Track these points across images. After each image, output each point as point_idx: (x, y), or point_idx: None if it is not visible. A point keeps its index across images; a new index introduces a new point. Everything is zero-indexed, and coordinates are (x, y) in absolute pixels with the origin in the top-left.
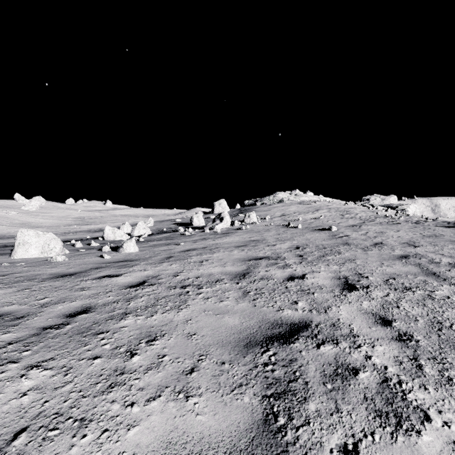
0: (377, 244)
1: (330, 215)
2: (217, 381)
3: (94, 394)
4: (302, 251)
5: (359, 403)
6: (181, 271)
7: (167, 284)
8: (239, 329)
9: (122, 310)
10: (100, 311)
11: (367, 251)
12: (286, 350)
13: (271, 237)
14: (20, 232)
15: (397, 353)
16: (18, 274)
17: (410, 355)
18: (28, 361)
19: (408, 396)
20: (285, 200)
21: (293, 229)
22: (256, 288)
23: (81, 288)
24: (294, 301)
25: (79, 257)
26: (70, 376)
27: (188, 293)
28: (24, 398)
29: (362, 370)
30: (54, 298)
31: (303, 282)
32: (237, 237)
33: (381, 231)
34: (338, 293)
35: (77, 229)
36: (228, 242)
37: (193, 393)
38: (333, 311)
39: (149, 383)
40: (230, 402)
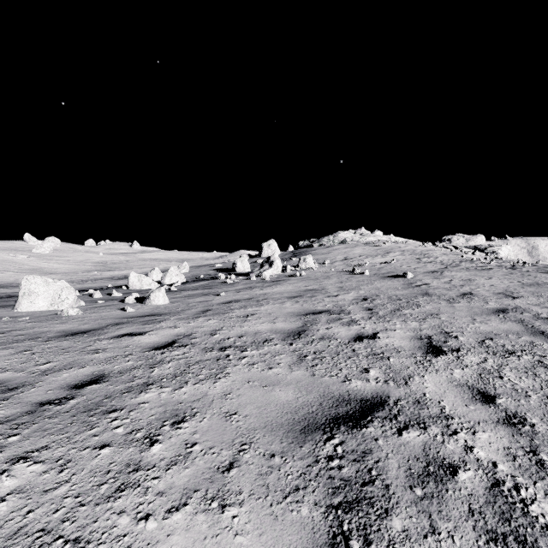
0: (465, 295)
1: (403, 258)
2: (264, 482)
3: (97, 500)
4: (371, 303)
5: (463, 519)
6: (220, 329)
7: (202, 345)
8: (294, 407)
9: (143, 379)
10: (115, 380)
11: (453, 303)
12: (356, 437)
13: (332, 286)
14: (25, 279)
15: (507, 443)
16: (19, 332)
17: (526, 445)
18: (14, 450)
19: (531, 508)
20: (348, 240)
21: (358, 276)
22: (314, 351)
23: (94, 350)
24: (364, 369)
25: (96, 309)
26: (67, 473)
27: (228, 357)
28: (1, 506)
29: (462, 468)
30: (59, 362)
31: (375, 343)
32: (290, 285)
33: (469, 278)
34: (421, 359)
35: (98, 276)
36: (279, 291)
37: (232, 501)
38: (416, 383)
39: (172, 485)
40: (282, 514)
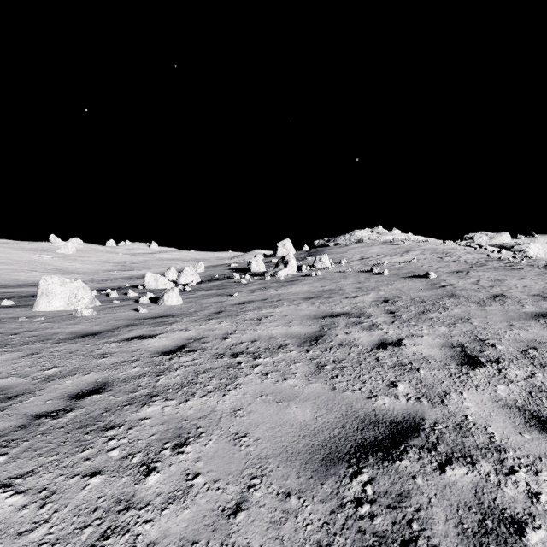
0: (496, 297)
1: (424, 257)
2: (277, 534)
3: None
4: (393, 305)
5: None
6: (233, 332)
7: (213, 351)
8: (313, 429)
9: (148, 389)
10: (118, 390)
11: (484, 306)
12: (389, 472)
13: (350, 287)
14: (43, 279)
15: None
16: (32, 333)
17: None
18: None
19: None
20: (365, 239)
21: (377, 276)
22: (334, 360)
23: (101, 355)
24: (392, 382)
25: (110, 310)
26: (48, 509)
27: (239, 364)
28: None
29: (530, 525)
30: (64, 368)
31: (401, 351)
32: (306, 285)
33: (498, 279)
34: (456, 371)
35: (118, 275)
36: (294, 292)
37: None
38: (454, 401)
39: (167, 532)
40: None
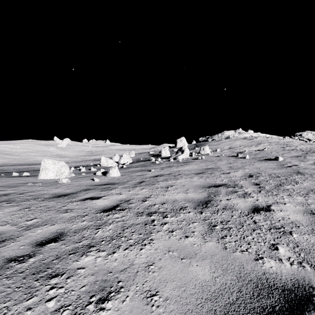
0: None
1: (271, 147)
2: None
3: None
4: (256, 179)
5: None
6: (149, 196)
7: (135, 210)
8: (213, 291)
9: (88, 240)
10: (69, 239)
11: None
12: None
13: (224, 166)
14: (43, 161)
15: None
16: (31, 193)
17: None
18: None
19: None
20: (231, 136)
21: (241, 159)
22: (221, 221)
23: (65, 210)
24: (272, 245)
25: (78, 179)
26: None
27: (153, 222)
28: None
29: None
30: (40, 219)
31: (272, 216)
32: (195, 165)
33: None
34: None
35: (88, 158)
36: (188, 169)
37: None
38: None
39: None
40: None
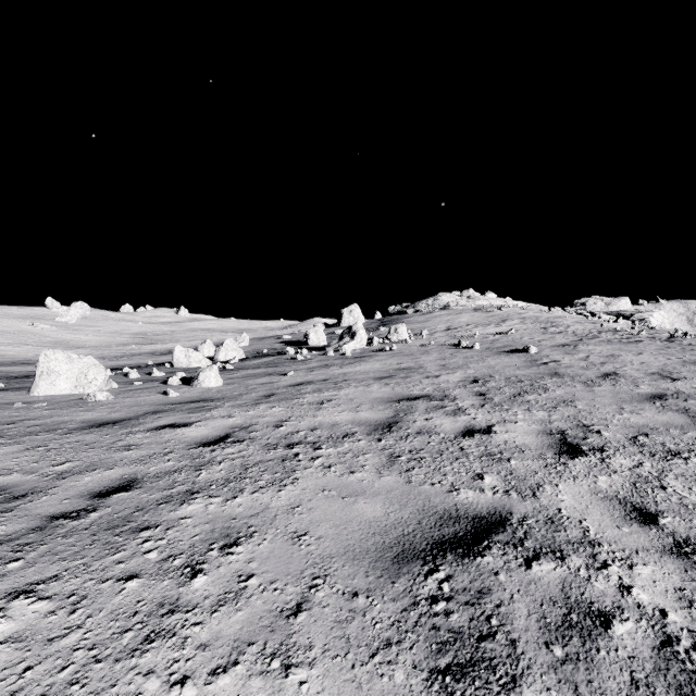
0: (607, 376)
1: (524, 328)
2: (343, 633)
3: (117, 654)
4: (483, 386)
5: (623, 694)
6: (287, 419)
7: (263, 441)
8: (384, 526)
9: (186, 486)
10: (150, 486)
11: (592, 386)
12: (469, 569)
13: (432, 364)
14: (43, 354)
15: (678, 582)
16: (34, 422)
17: None
18: (14, 581)
19: None
20: (452, 305)
21: (466, 351)
22: (410, 450)
23: (125, 447)
24: (477, 474)
25: (131, 393)
26: (80, 614)
27: (296, 456)
28: None
29: (617, 618)
30: (80, 462)
31: (490, 440)
32: (378, 363)
33: (611, 354)
34: (553, 461)
35: (136, 350)
36: (363, 370)
37: (299, 659)
38: (548, 494)
39: (219, 634)
40: (369, 681)
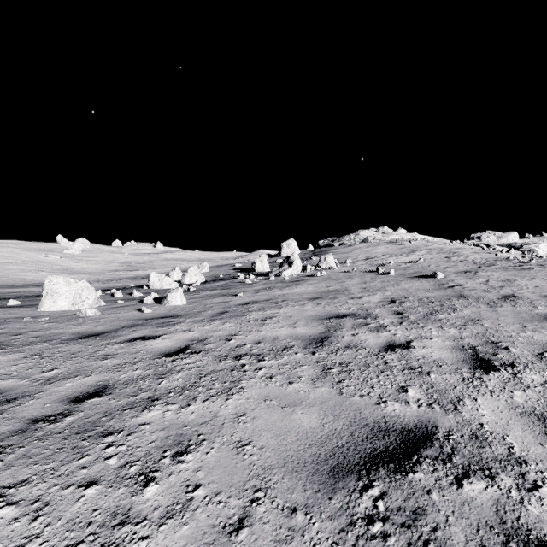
0: (507, 298)
1: (431, 257)
2: None
3: None
4: (400, 306)
5: None
6: (236, 333)
7: (216, 352)
8: (319, 437)
9: (149, 393)
10: (119, 393)
11: (495, 307)
12: (402, 486)
13: (356, 287)
14: (48, 279)
15: None
16: (36, 333)
17: None
18: None
19: None
20: (370, 239)
21: (383, 277)
22: (340, 363)
23: (103, 356)
24: (401, 387)
25: (114, 310)
26: (40, 522)
27: (243, 367)
28: None
29: None
30: (65, 369)
31: (410, 354)
32: (311, 286)
33: (508, 279)
34: (468, 375)
35: (123, 275)
36: (299, 292)
37: None
38: (469, 408)
39: None
40: None
